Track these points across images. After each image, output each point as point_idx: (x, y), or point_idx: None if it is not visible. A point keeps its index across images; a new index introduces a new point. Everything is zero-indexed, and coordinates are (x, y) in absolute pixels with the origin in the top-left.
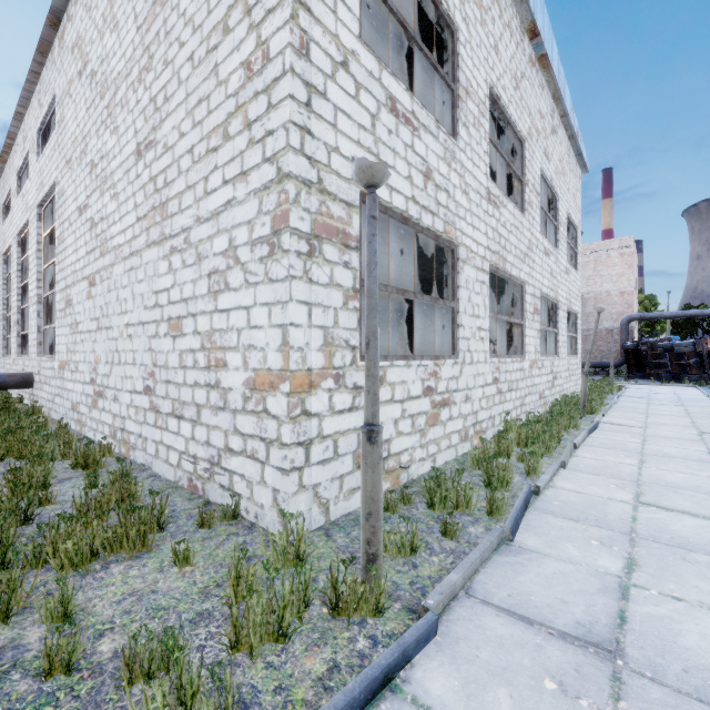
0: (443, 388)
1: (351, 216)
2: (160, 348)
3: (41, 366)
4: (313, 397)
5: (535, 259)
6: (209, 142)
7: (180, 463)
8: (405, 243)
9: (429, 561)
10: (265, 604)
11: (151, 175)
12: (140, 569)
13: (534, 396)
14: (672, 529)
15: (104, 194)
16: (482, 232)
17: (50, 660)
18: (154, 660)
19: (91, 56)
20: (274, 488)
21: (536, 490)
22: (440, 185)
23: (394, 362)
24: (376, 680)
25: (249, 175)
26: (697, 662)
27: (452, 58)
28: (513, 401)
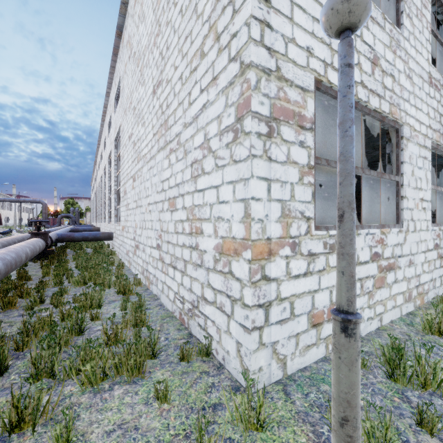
0: (388, 254)
1: (305, 100)
2: (164, 219)
3: (115, 228)
4: (271, 264)
5: None
6: (191, 65)
7: (174, 300)
8: None
9: None
10: None
11: (160, 104)
12: (132, 397)
13: None
14: None
15: (139, 124)
16: (423, 112)
17: None
18: None
19: (133, 44)
20: (237, 341)
21: None
22: (386, 71)
23: None
24: None
25: (218, 79)
26: None
27: None
28: None
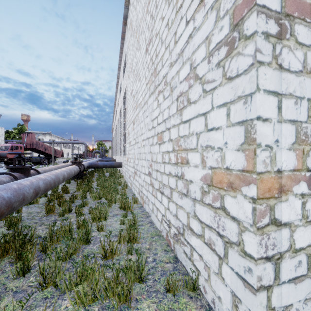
0: None
1: None
2: (154, 151)
3: (123, 159)
4: (283, 204)
5: None
6: (177, 6)
7: (162, 221)
8: None
9: None
10: None
11: (150, 57)
12: None
13: None
14: None
15: (136, 81)
16: None
17: None
18: None
19: (133, 23)
20: (233, 293)
21: None
22: None
23: None
24: None
25: None
26: None
27: None
28: None
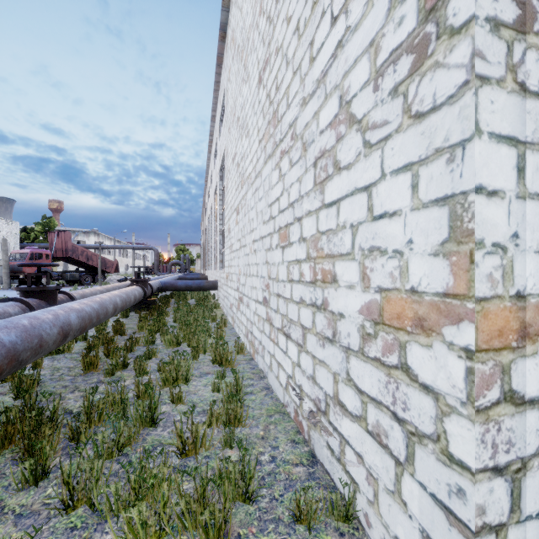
0: None
1: None
2: (272, 261)
3: (220, 276)
4: (527, 361)
5: None
6: None
7: (287, 386)
8: None
9: None
10: None
11: (267, 93)
12: None
13: None
14: None
15: (242, 137)
16: None
17: None
18: None
19: (237, 36)
20: (426, 533)
21: None
22: None
23: None
24: None
25: None
26: None
27: None
28: None
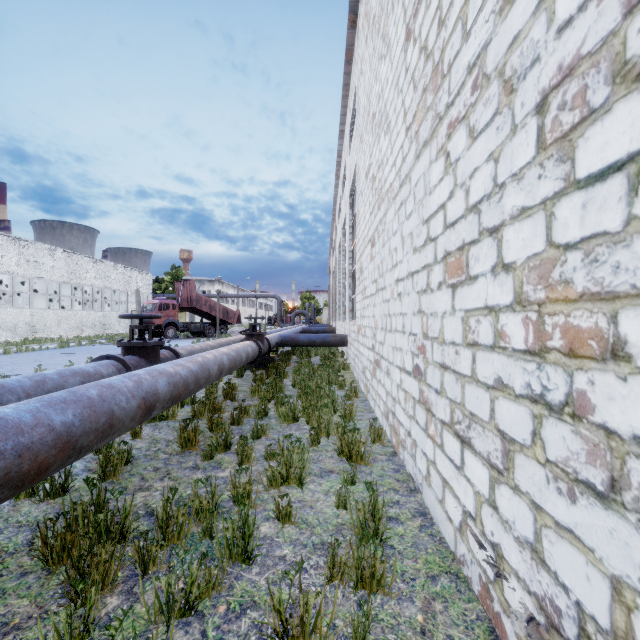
0: None
1: None
2: (431, 309)
3: (350, 329)
4: None
5: None
6: None
7: (463, 529)
8: None
9: None
10: None
11: (420, 46)
12: None
13: None
14: None
15: (380, 138)
16: None
17: None
18: None
19: (372, 4)
20: None
21: None
22: None
23: None
24: None
25: None
26: None
27: None
28: None
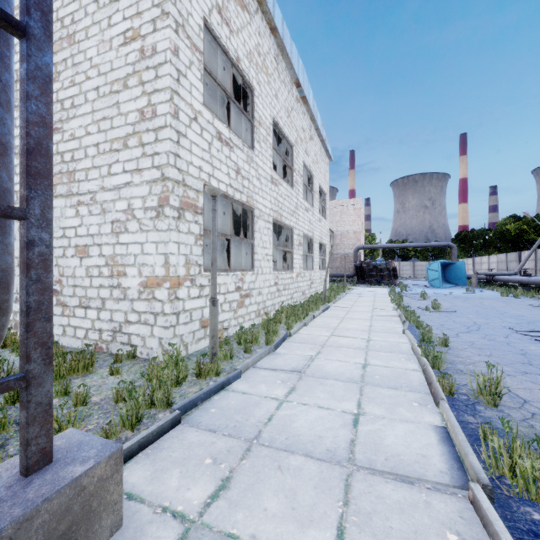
0: (246, 287)
1: (198, 197)
2: (67, 265)
3: None
4: (180, 290)
5: (299, 214)
6: (112, 145)
7: (87, 335)
8: (225, 202)
9: (238, 361)
10: (171, 372)
11: (58, 150)
12: (91, 379)
13: (299, 293)
14: (339, 342)
15: None
16: (268, 200)
17: (76, 400)
18: (128, 392)
19: None
20: (160, 337)
21: (289, 334)
22: (245, 176)
23: (220, 273)
24: (219, 385)
25: (142, 172)
26: (326, 371)
27: (251, 104)
28: (286, 295)
